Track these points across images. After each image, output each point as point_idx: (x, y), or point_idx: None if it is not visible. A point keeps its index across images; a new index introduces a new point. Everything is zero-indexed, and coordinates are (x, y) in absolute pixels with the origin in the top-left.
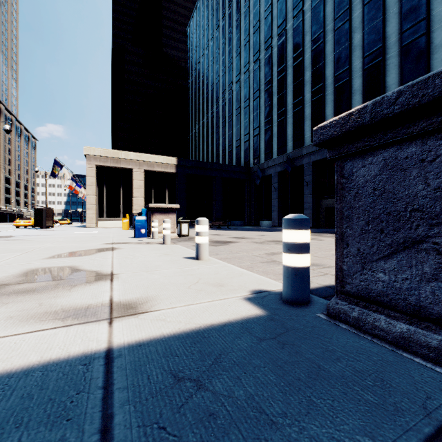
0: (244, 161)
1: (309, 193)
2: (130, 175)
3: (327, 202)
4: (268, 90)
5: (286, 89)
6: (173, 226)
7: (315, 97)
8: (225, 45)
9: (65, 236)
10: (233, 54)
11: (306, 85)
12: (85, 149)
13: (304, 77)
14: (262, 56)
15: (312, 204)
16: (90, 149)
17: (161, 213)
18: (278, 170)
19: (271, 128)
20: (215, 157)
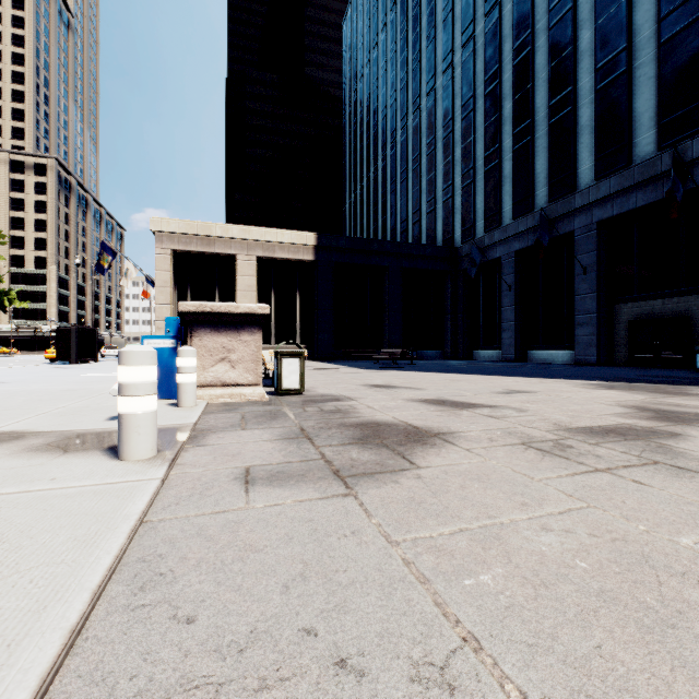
0: (444, 238)
1: (590, 289)
2: (232, 268)
3: (634, 309)
4: (492, 91)
5: (534, 80)
6: (254, 365)
7: (607, 80)
8: (407, 31)
9: (6, 389)
10: (421, 44)
11: (583, 60)
12: (152, 222)
13: (578, 43)
14: (479, 29)
15: (597, 313)
16: (161, 221)
17: (218, 328)
18: (515, 249)
19: (500, 166)
20: (389, 236)
